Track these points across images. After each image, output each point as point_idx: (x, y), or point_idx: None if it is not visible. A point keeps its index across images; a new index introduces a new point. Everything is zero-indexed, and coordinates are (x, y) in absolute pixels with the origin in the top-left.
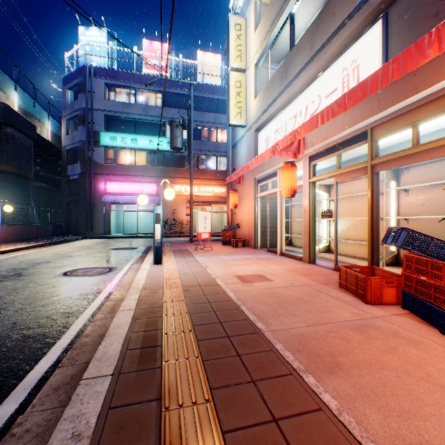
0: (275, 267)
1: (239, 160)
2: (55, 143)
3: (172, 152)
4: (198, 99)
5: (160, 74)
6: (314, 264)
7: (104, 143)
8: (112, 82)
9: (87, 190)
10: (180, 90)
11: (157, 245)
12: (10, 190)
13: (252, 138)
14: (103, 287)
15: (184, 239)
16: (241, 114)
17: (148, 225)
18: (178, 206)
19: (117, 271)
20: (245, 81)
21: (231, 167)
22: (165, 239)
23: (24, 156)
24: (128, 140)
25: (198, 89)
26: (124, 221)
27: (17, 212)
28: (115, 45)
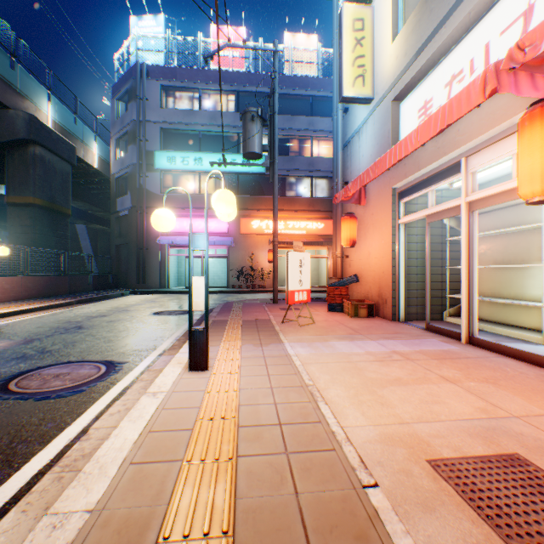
0: (521, 404)
1: (356, 165)
2: (104, 171)
3: (249, 174)
4: (285, 98)
5: (232, 68)
6: None
7: (160, 166)
8: (170, 83)
9: (138, 229)
10: (259, 87)
11: (221, 308)
12: (37, 229)
13: (386, 115)
14: (11, 469)
15: (265, 296)
16: (364, 78)
17: (218, 276)
18: (257, 249)
19: (113, 379)
20: (370, 17)
21: (340, 179)
22: (237, 296)
23: (58, 184)
24: (190, 161)
25: (285, 83)
26: (185, 270)
27: (48, 258)
28: (175, 36)
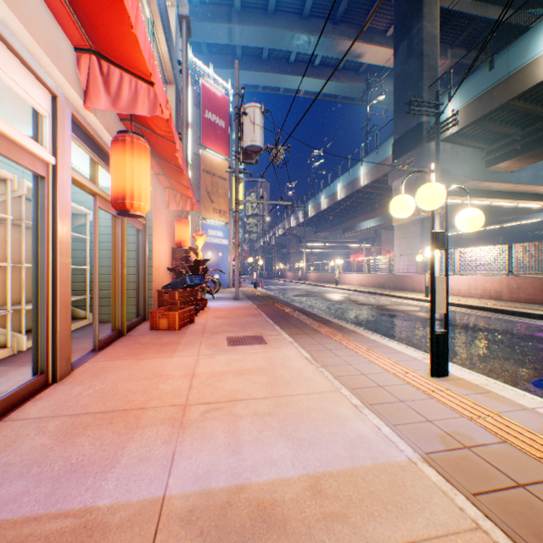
0: (179, 359)
1: None
2: None
3: None
4: None
5: None
6: (77, 366)
7: None
8: None
9: None
10: None
11: None
12: None
13: None
14: None
15: None
16: None
17: None
18: None
19: None
20: None
21: None
22: None
23: None
24: None
25: None
26: None
27: None
28: None
